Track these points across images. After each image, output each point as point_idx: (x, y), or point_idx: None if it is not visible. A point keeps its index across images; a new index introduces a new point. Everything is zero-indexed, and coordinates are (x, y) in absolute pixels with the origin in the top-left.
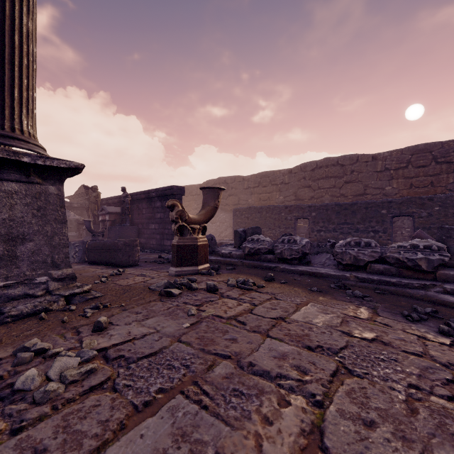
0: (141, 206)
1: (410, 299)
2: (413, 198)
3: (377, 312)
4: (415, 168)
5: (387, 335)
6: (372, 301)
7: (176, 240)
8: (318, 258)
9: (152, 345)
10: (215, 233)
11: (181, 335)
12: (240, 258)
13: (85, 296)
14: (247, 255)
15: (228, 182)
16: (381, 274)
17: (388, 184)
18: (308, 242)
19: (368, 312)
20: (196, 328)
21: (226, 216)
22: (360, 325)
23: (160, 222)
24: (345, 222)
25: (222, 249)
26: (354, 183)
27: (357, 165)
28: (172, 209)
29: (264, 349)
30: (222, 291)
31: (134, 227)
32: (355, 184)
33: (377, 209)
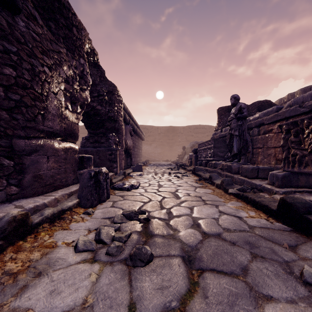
0: None
1: None
2: None
3: None
4: None
5: None
6: None
7: None
8: None
9: None
10: None
11: None
12: None
13: None
14: None
15: None
16: None
17: None
18: None
19: None
20: None
21: None
22: None
23: None
24: None
25: None
26: None
27: None
28: None
29: None
30: None
31: None
32: None
33: None
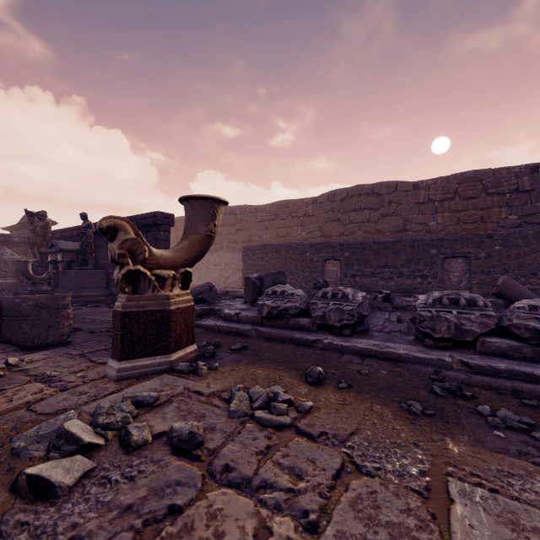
0: None
1: None
2: (470, 235)
3: None
4: (463, 200)
5: None
6: None
7: (120, 303)
8: (371, 319)
9: None
10: (219, 279)
11: None
12: (255, 323)
13: None
14: (265, 318)
15: (236, 213)
16: (505, 356)
17: (432, 218)
18: (366, 297)
19: None
20: None
21: (234, 257)
22: None
23: None
24: (386, 264)
25: (225, 306)
26: (392, 216)
27: (396, 195)
28: (112, 236)
29: None
30: (214, 441)
31: (100, 271)
32: (393, 218)
33: (426, 248)
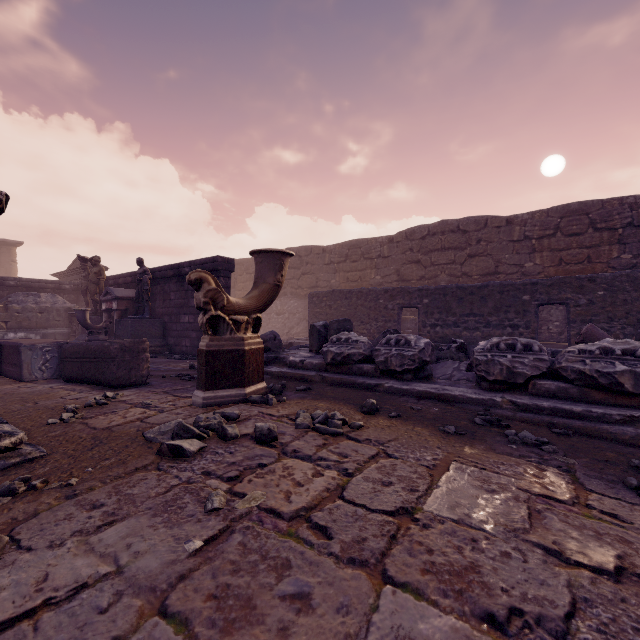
0: (168, 287)
1: (615, 445)
2: (568, 279)
3: (580, 480)
4: (566, 237)
5: (638, 553)
6: (557, 453)
7: (205, 343)
8: (440, 368)
9: (81, 635)
10: (282, 329)
11: (174, 583)
12: (319, 370)
13: (3, 460)
14: (330, 364)
15: (301, 255)
16: (553, 397)
17: (528, 258)
18: (429, 343)
19: (564, 482)
20: (214, 556)
21: (299, 304)
22: (569, 524)
23: (197, 312)
24: (470, 313)
25: (290, 354)
26: (481, 257)
27: (486, 232)
28: (198, 287)
29: (381, 636)
30: (285, 439)
31: (157, 320)
32: (482, 259)
33: (517, 294)
